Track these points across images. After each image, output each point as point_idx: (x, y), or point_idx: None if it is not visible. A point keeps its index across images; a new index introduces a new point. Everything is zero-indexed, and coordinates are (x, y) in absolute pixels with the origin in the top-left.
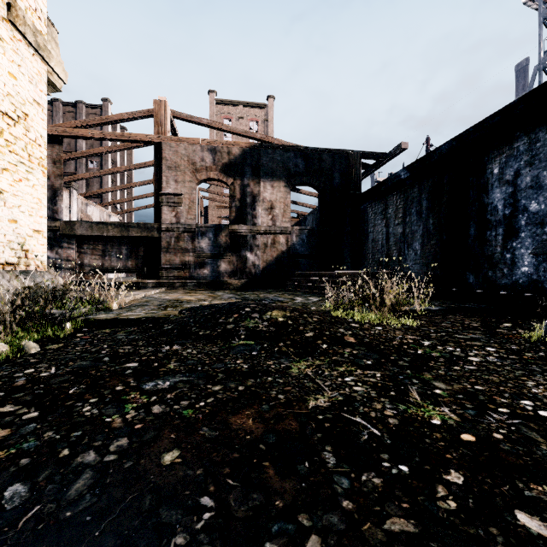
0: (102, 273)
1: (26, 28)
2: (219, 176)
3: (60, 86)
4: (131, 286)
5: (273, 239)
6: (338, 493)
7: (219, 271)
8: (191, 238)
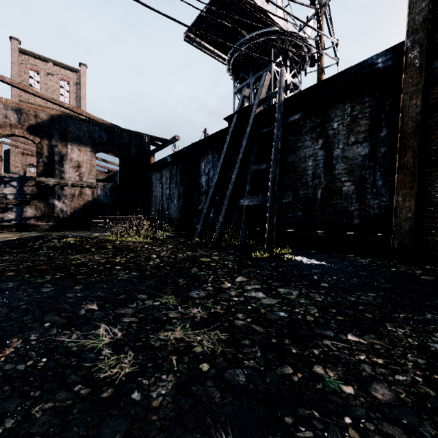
0: None
1: None
2: (25, 134)
3: None
4: None
5: (80, 191)
6: (71, 270)
7: (25, 215)
8: None
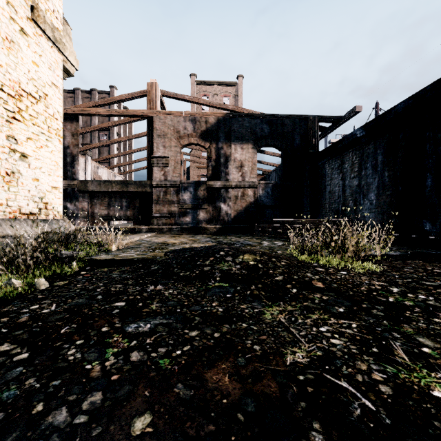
0: (107, 220)
1: (45, 25)
2: (198, 141)
3: (73, 72)
4: (129, 231)
5: (242, 192)
6: None
7: (198, 219)
8: (175, 192)
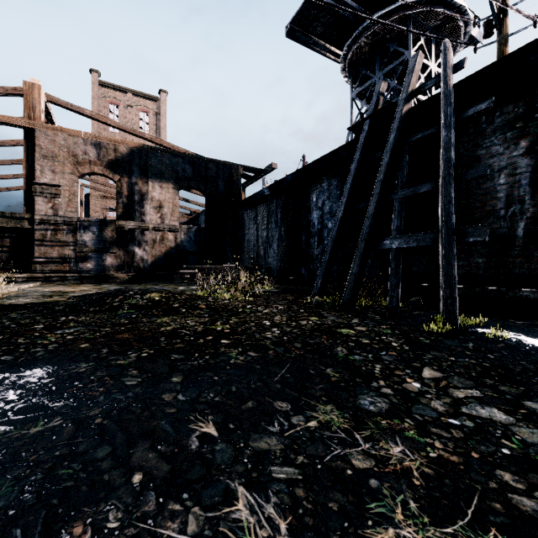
0: None
1: None
2: (104, 172)
3: None
4: None
5: (161, 236)
6: (161, 344)
7: (104, 265)
8: (71, 232)
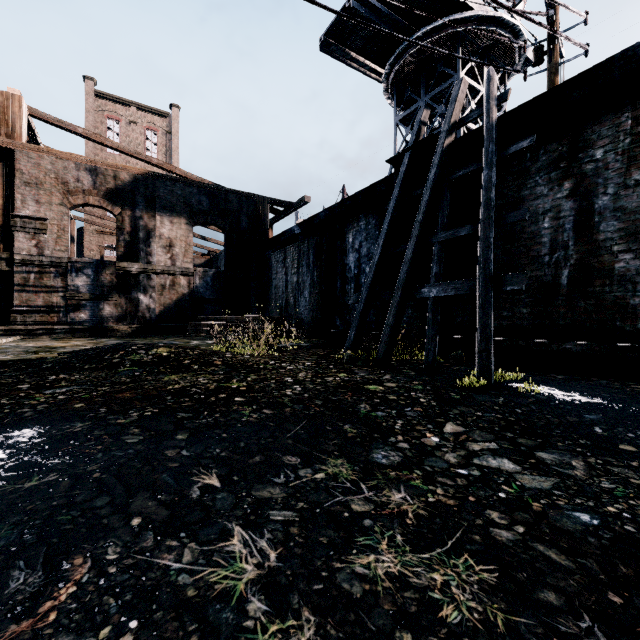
0: None
1: None
2: (102, 203)
3: None
4: None
5: (172, 281)
6: (167, 402)
7: (102, 315)
8: (60, 275)
